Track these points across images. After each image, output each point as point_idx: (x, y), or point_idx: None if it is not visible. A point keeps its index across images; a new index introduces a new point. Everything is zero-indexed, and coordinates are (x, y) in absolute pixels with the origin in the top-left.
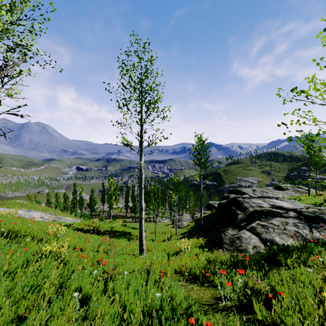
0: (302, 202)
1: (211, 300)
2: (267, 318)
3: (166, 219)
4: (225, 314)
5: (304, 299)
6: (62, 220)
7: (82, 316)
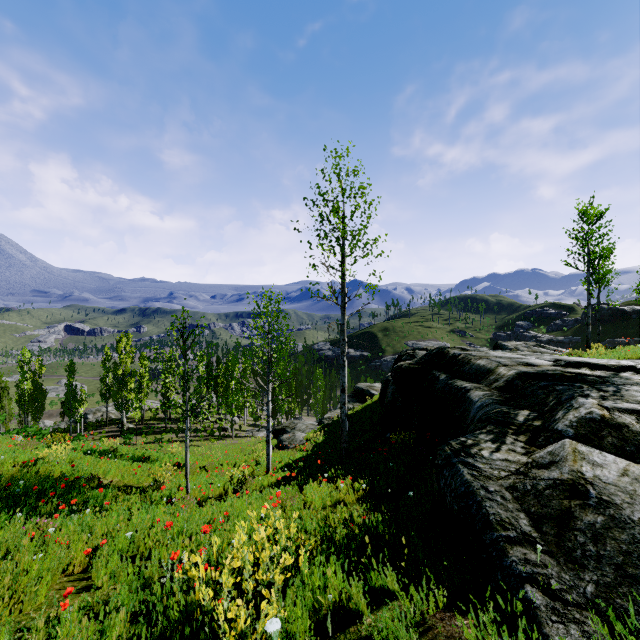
0: (611, 357)
1: None
2: None
3: (264, 431)
4: None
5: None
6: None
7: None
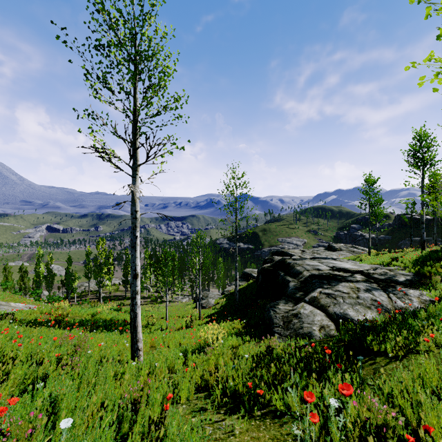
0: (366, 263)
1: None
2: None
3: (186, 298)
4: None
5: None
6: (2, 309)
7: None
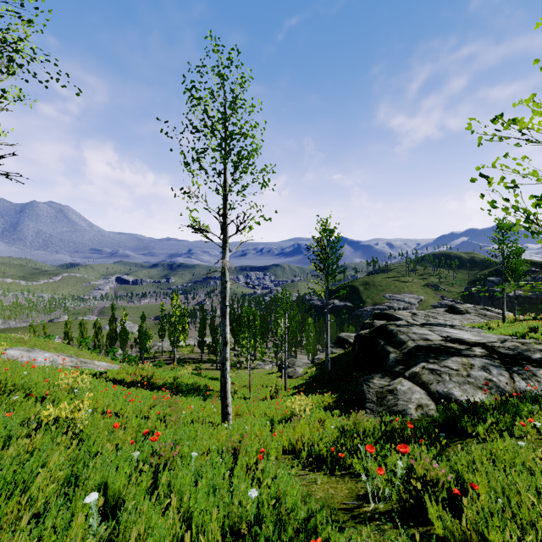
0: (493, 333)
1: (348, 501)
2: (454, 533)
3: (269, 364)
4: (377, 527)
5: (517, 495)
6: (89, 367)
7: (102, 541)
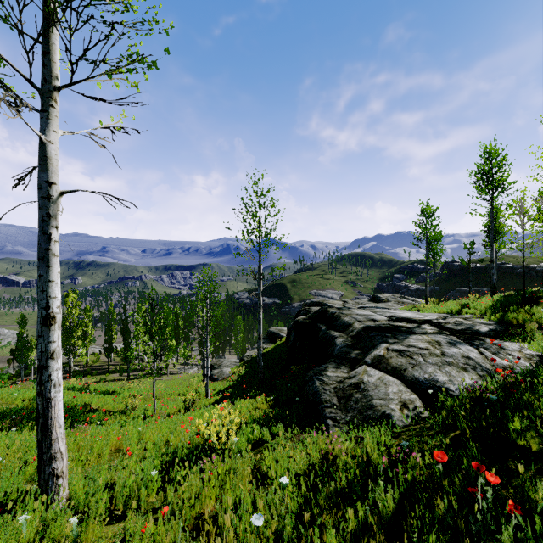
0: (429, 312)
1: None
2: None
3: (194, 368)
4: None
5: None
6: None
7: None
